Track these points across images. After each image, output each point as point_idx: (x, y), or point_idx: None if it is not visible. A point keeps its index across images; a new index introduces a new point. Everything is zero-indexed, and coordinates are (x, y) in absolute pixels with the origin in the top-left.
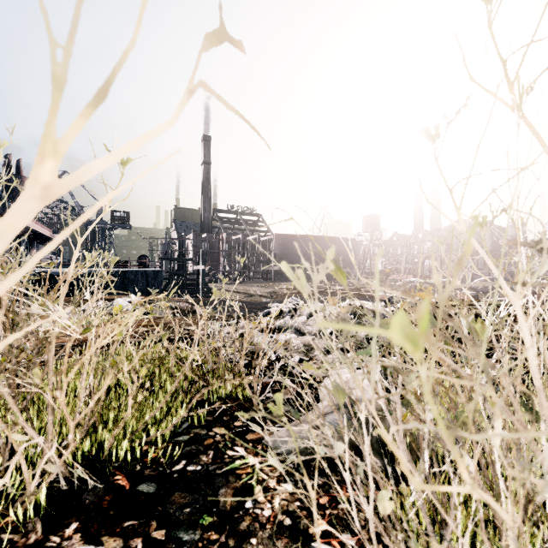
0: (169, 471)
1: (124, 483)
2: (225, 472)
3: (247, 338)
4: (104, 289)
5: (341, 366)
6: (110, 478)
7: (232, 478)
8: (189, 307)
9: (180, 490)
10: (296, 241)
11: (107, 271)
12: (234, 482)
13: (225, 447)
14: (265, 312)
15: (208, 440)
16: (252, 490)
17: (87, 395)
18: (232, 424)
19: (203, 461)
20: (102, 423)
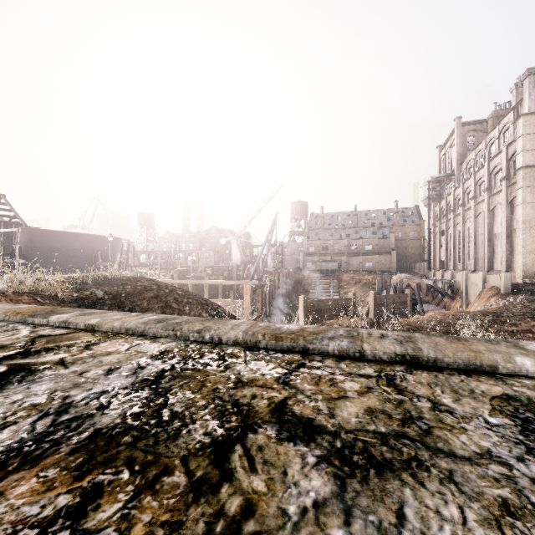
0: None
1: None
2: None
3: None
4: None
5: None
6: None
7: None
8: None
9: None
10: (49, 236)
11: None
12: None
13: None
14: None
15: None
16: None
17: None
18: None
19: None
20: None
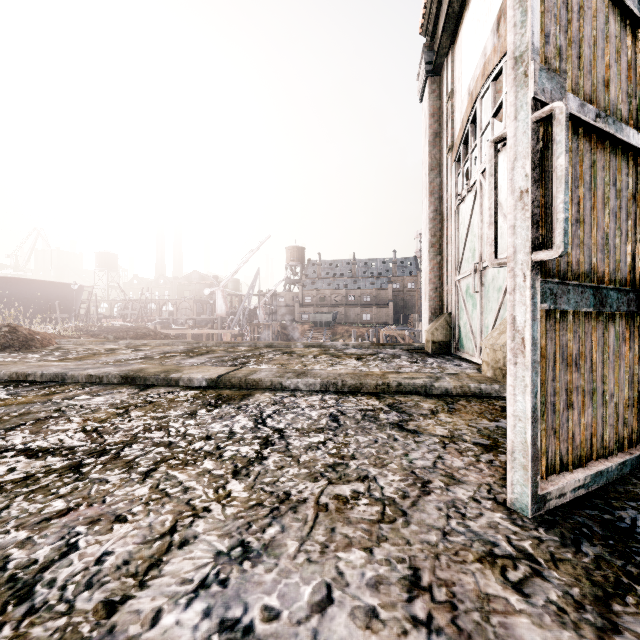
0: None
1: None
2: None
3: None
4: None
5: None
6: None
7: None
8: None
9: None
10: None
11: None
12: None
13: None
14: None
15: None
16: None
17: None
18: None
19: None
20: None
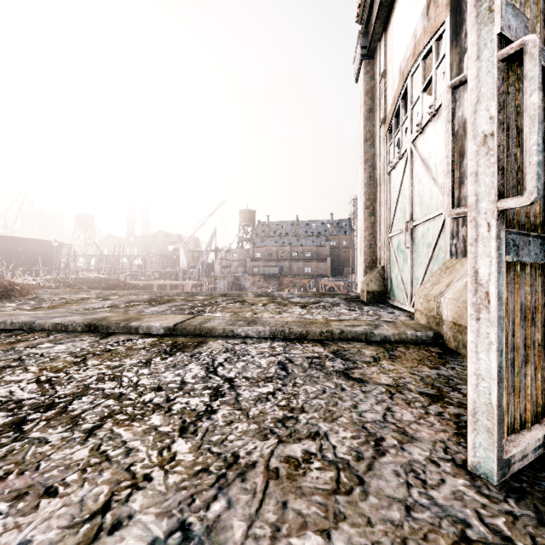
0: None
1: None
2: None
3: None
4: None
5: None
6: None
7: None
8: None
9: None
10: None
11: None
12: None
13: None
14: None
15: None
16: None
17: None
18: None
19: None
20: None
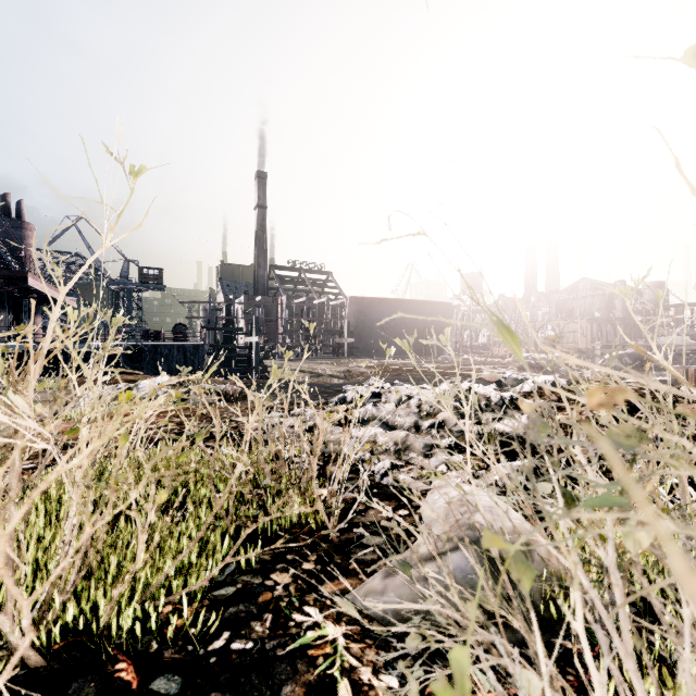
0: (204, 652)
1: (130, 677)
2: (291, 653)
3: (321, 439)
4: (130, 368)
5: (448, 475)
6: (107, 667)
7: (302, 664)
8: (239, 391)
9: (219, 688)
10: (376, 306)
11: (133, 344)
12: (305, 673)
13: (290, 607)
14: (338, 397)
15: (264, 595)
16: (334, 688)
17: (75, 532)
18: (299, 567)
19: (256, 634)
20: (102, 571)
